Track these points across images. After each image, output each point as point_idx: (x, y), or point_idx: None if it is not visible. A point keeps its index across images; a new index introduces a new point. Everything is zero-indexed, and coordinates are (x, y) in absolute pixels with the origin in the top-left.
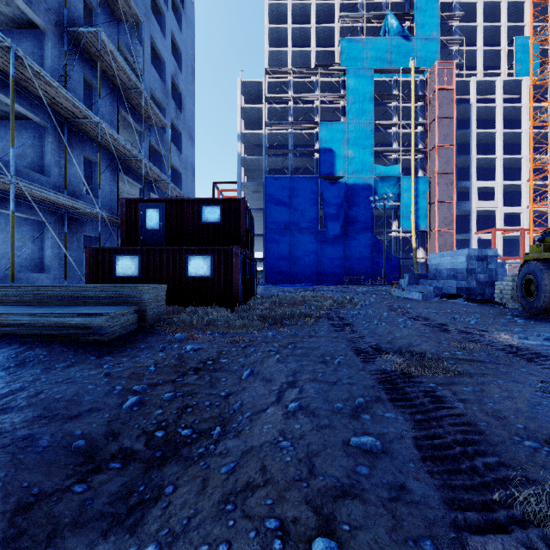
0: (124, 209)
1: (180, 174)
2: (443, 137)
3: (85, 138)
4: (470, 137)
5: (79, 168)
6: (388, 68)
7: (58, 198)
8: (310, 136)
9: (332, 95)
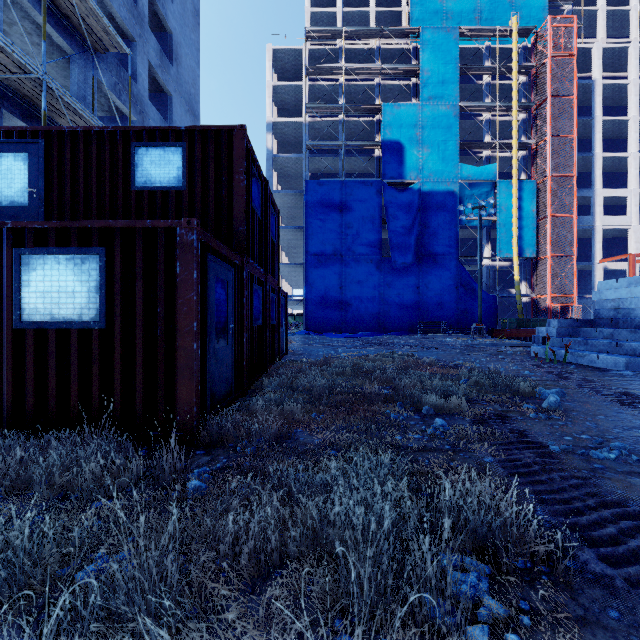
0: None
1: None
2: (558, 124)
3: None
4: (592, 128)
5: None
6: (479, 27)
7: None
8: (369, 126)
9: (400, 66)
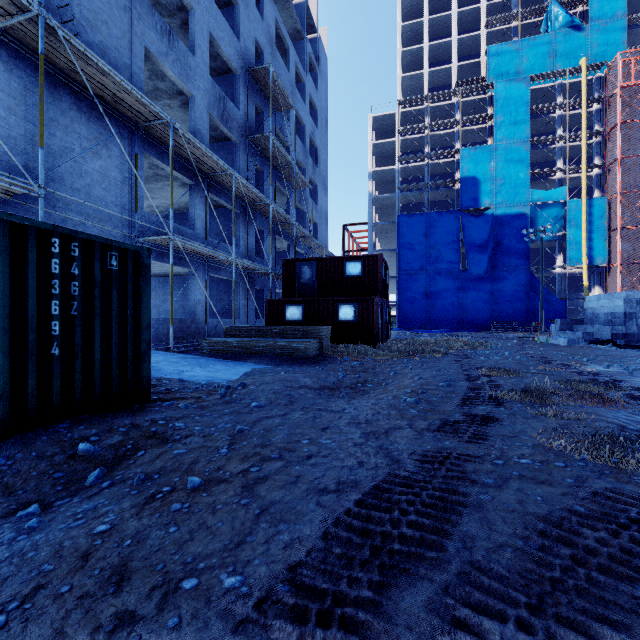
0: (285, 267)
1: (316, 224)
2: (628, 147)
3: (256, 214)
4: None
5: (253, 237)
6: (549, 72)
7: (252, 266)
8: (450, 164)
9: (476, 117)
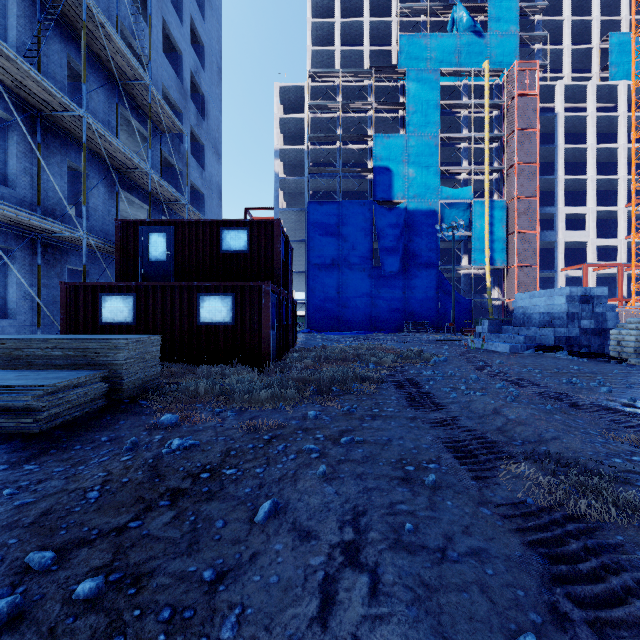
0: (119, 233)
1: (203, 195)
2: (523, 153)
3: (69, 141)
4: (556, 154)
5: (60, 179)
6: (456, 69)
7: (16, 215)
8: (362, 152)
9: (389, 103)
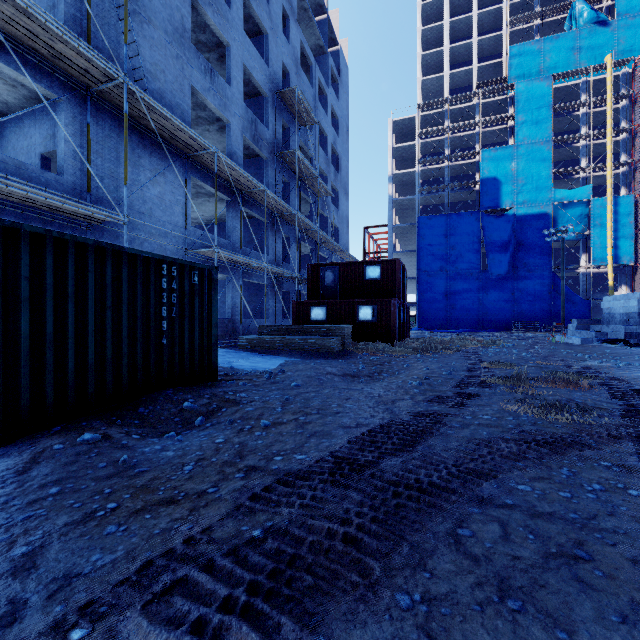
0: (309, 272)
1: (338, 228)
2: None
3: (283, 223)
4: None
5: (280, 244)
6: (572, 71)
7: (280, 272)
8: (470, 165)
9: (496, 118)
